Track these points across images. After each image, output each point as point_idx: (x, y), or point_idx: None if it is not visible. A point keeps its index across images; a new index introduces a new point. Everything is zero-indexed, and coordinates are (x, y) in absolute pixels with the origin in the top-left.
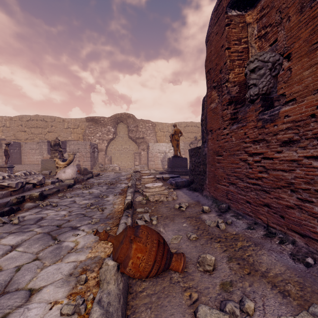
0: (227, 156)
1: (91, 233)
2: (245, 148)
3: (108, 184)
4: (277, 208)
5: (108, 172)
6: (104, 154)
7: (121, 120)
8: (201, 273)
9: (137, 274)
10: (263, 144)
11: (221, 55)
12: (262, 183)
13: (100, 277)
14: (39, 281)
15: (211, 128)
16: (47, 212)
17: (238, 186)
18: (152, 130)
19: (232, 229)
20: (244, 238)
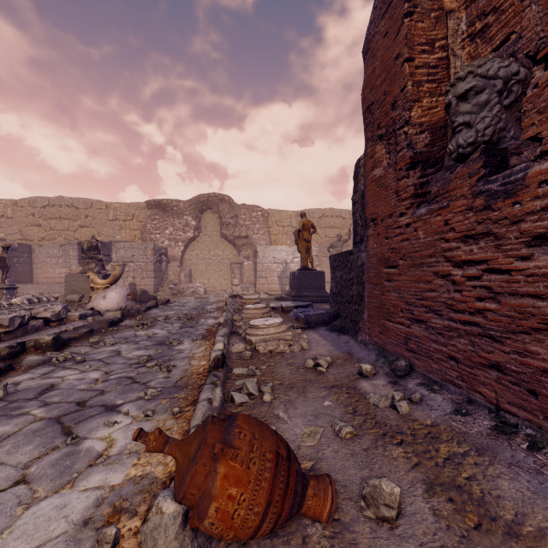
0: (408, 268)
1: (142, 419)
2: (445, 251)
3: (183, 318)
4: (520, 375)
5: (185, 297)
6: (178, 266)
7: (208, 206)
8: (372, 525)
9: (228, 533)
10: (487, 243)
11: (396, 74)
12: (484, 320)
13: (141, 544)
14: (15, 540)
15: (374, 216)
16: (64, 375)
17: (430, 325)
18: (263, 223)
19: (424, 413)
20: (452, 436)
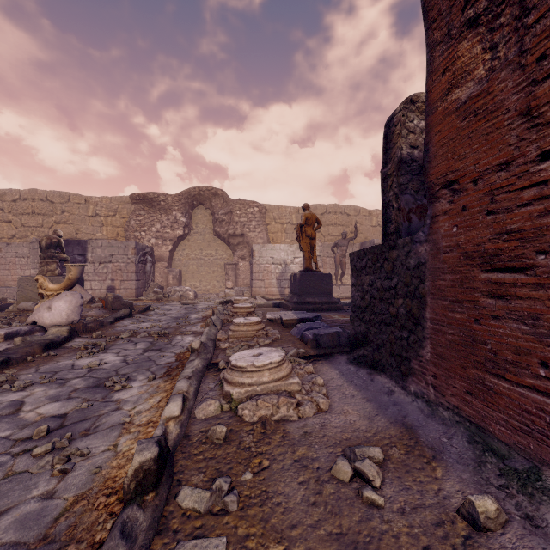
0: None
1: None
2: None
3: (153, 335)
4: None
5: (171, 303)
6: (165, 267)
7: (200, 201)
8: None
9: None
10: None
11: None
12: None
13: None
14: None
15: (451, 176)
16: None
17: None
18: (260, 220)
19: None
20: None
